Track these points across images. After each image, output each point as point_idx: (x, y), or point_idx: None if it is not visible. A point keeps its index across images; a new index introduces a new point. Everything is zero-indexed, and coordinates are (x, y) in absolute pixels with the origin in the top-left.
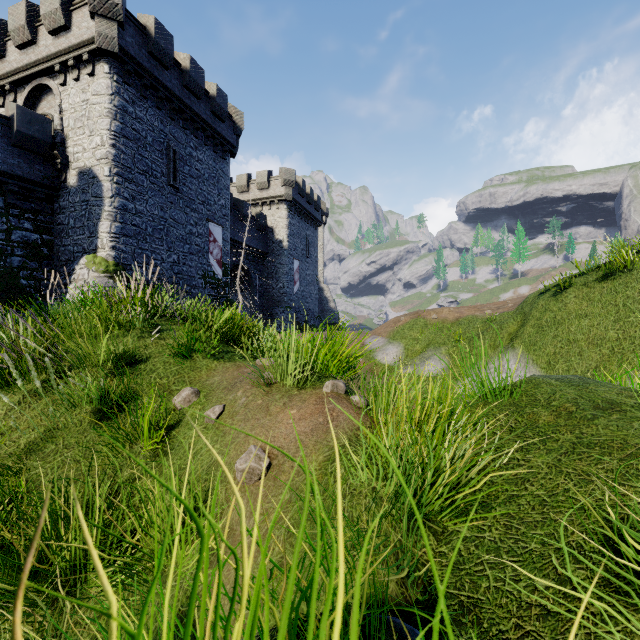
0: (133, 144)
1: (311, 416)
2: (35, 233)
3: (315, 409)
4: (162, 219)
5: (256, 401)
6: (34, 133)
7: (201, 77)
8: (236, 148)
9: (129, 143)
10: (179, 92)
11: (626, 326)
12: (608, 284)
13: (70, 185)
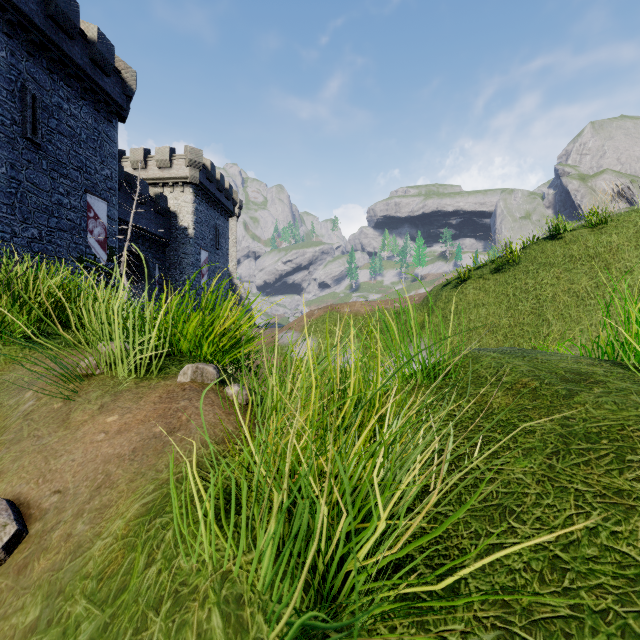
0: None
1: (141, 424)
2: None
3: (153, 411)
4: (13, 180)
5: (51, 405)
6: None
7: (74, 11)
8: (126, 111)
9: None
10: (40, 22)
11: (516, 314)
12: (500, 276)
13: None
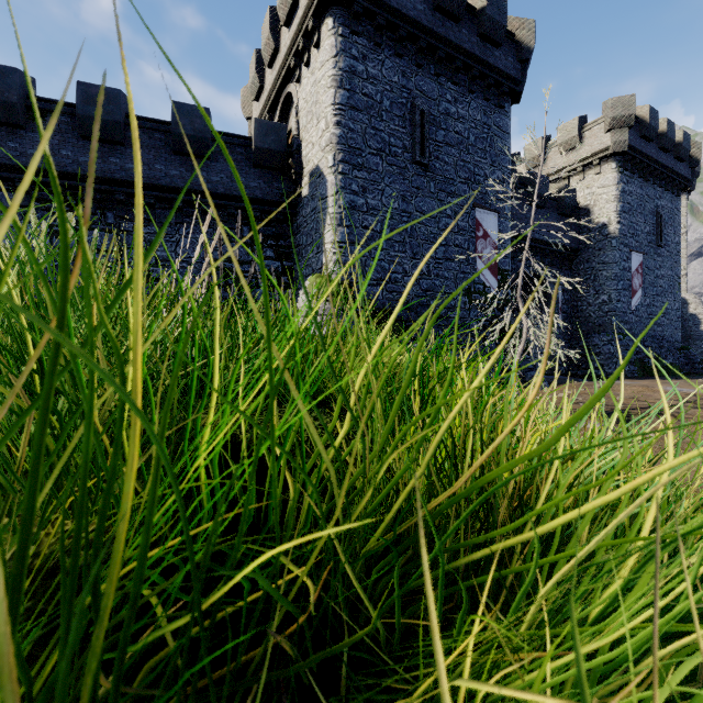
0: (363, 115)
1: None
2: (276, 261)
3: None
4: (404, 214)
5: None
6: (270, 145)
7: None
8: (521, 83)
9: (358, 115)
10: (427, 21)
11: None
12: None
13: (303, 196)
